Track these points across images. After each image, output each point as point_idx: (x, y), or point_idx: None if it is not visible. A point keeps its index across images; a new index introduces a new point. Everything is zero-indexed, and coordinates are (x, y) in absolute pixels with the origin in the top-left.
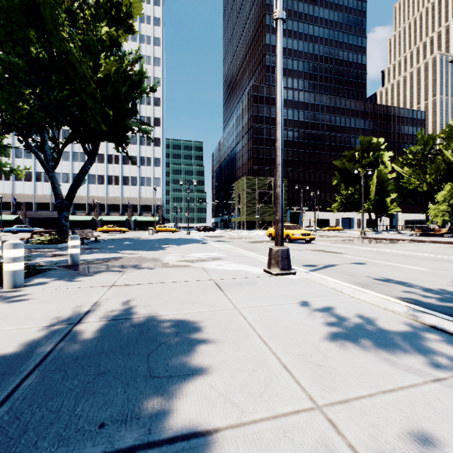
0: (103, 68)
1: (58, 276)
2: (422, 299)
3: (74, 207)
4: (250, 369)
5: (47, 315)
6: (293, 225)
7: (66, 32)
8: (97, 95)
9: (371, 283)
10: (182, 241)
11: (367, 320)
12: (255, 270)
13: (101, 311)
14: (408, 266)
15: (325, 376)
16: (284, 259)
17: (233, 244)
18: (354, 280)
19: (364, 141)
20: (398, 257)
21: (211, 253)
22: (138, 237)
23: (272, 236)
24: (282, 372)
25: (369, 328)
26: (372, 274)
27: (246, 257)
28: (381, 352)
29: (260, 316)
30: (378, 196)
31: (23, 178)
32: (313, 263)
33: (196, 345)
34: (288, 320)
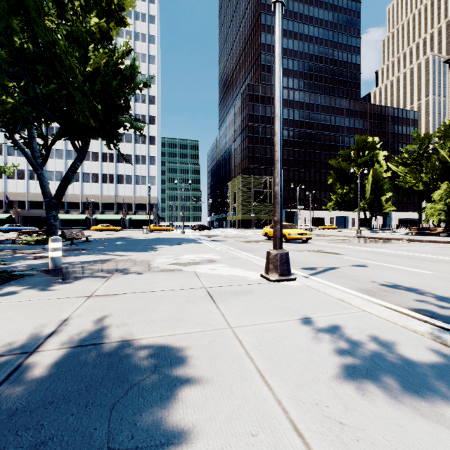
0: (92, 60)
1: (33, 283)
2: (438, 311)
3: (68, 206)
4: (248, 433)
5: (1, 339)
6: (289, 224)
7: (55, 24)
8: (84, 88)
9: (377, 290)
10: (176, 241)
11: (388, 344)
12: (252, 275)
13: (68, 332)
14: (412, 269)
15: (353, 446)
16: (283, 264)
17: (229, 244)
18: (358, 286)
19: (359, 140)
20: (399, 259)
21: (205, 255)
22: (131, 236)
23: (268, 236)
24: (291, 438)
25: (392, 356)
26: (377, 278)
27: (242, 259)
28: (417, 397)
29: (258, 338)
30: (373, 195)
31: (16, 176)
32: (313, 266)
33: (177, 388)
34: (293, 346)
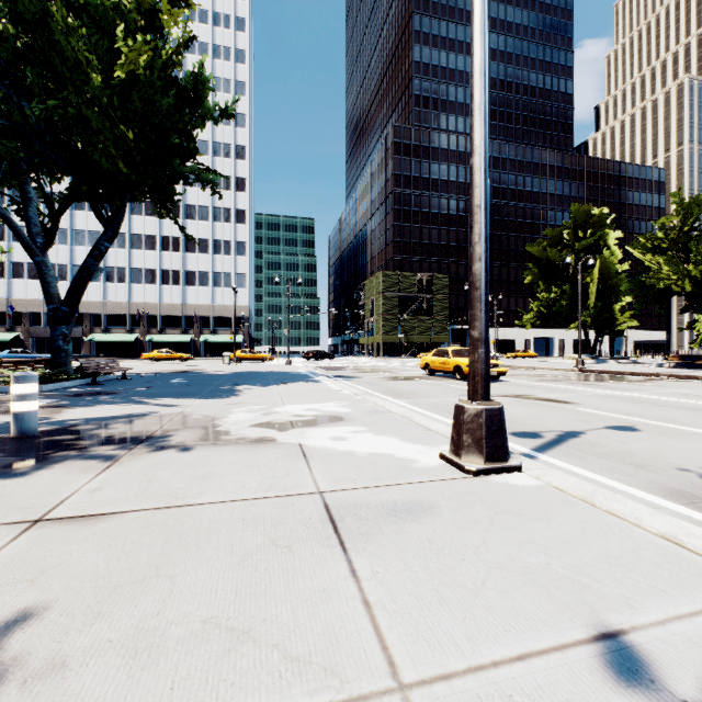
0: (122, 56)
1: None
2: None
3: (108, 321)
4: None
5: None
6: (466, 349)
7: None
8: (104, 101)
9: None
10: (275, 378)
11: None
12: (421, 456)
13: None
14: None
15: None
16: (494, 433)
17: (364, 383)
18: (659, 483)
19: (577, 212)
20: (686, 413)
21: (324, 405)
22: (203, 369)
23: (429, 369)
24: None
25: None
26: (681, 460)
27: (393, 414)
28: None
29: None
30: (600, 301)
31: (26, 274)
32: (531, 428)
33: None
34: None
